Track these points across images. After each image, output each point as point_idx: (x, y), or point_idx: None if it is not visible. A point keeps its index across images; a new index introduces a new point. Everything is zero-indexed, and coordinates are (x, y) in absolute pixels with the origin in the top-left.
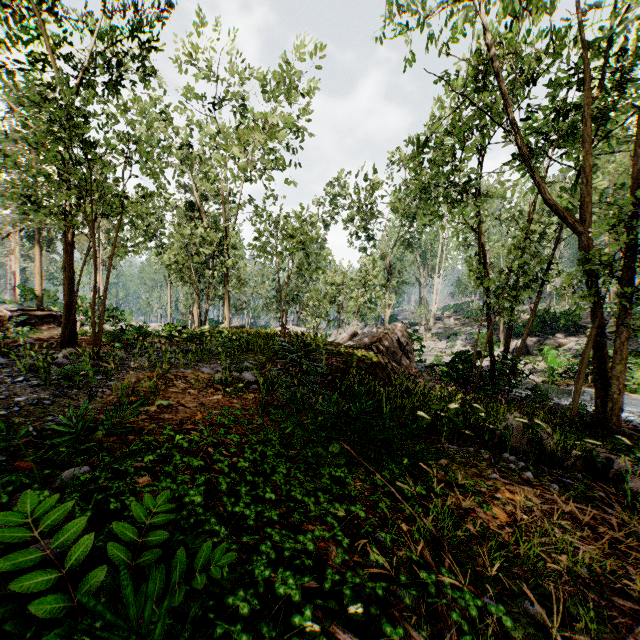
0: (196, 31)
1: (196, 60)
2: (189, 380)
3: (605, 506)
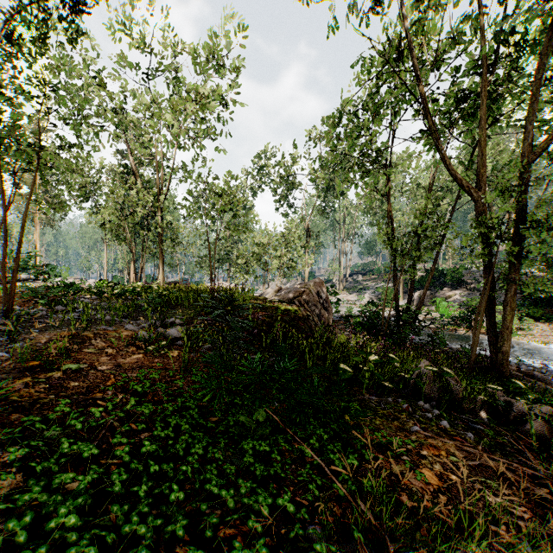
0: (129, 3)
1: (130, 31)
2: (109, 338)
3: (516, 453)
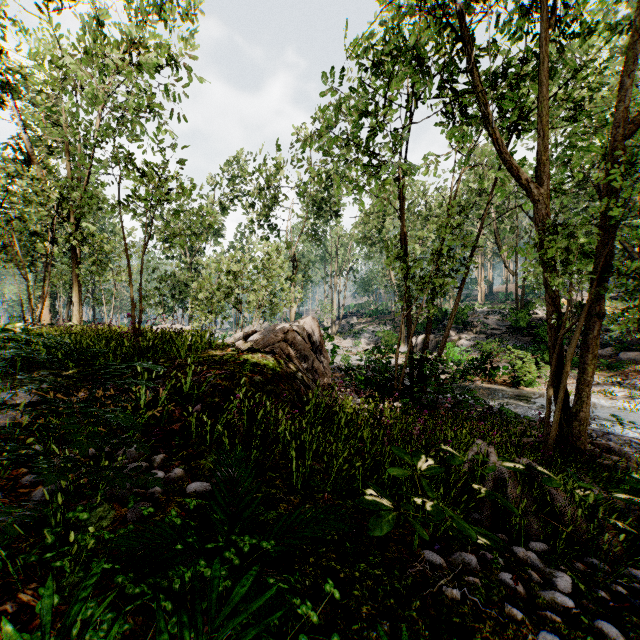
0: None
1: None
2: None
3: None
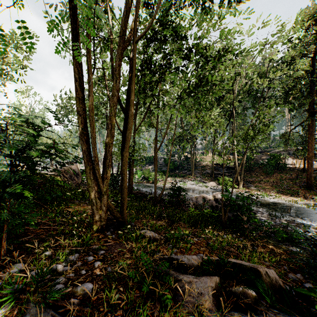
0: None
1: None
2: None
3: None
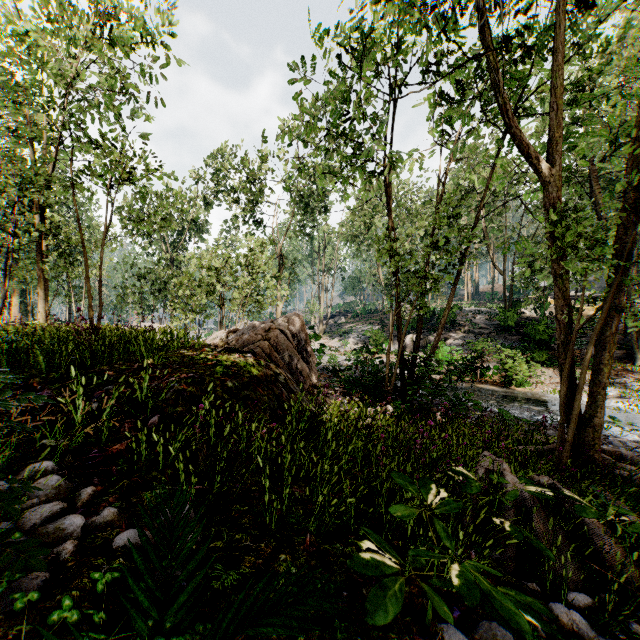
0: None
1: None
2: None
3: None
